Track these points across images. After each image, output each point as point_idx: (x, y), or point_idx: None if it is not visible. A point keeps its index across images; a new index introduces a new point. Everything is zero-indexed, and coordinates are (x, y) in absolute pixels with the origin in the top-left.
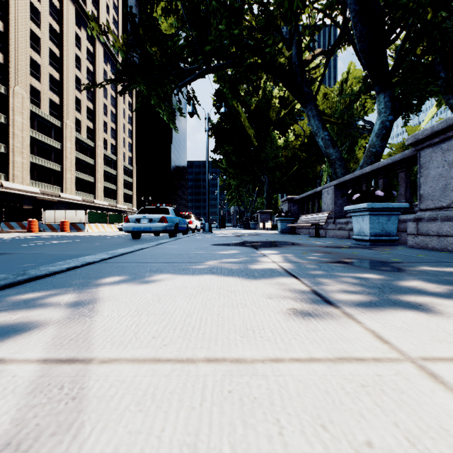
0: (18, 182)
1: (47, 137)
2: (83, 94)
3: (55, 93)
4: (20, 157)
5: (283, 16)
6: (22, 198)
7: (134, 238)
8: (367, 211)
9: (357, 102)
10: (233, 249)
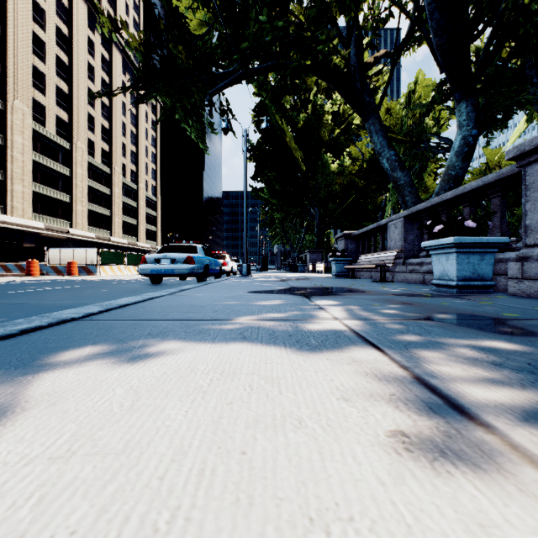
0: (17, 215)
1: (53, 162)
2: (96, 110)
3: (63, 108)
4: (21, 185)
5: (340, 2)
6: (22, 235)
7: (154, 283)
8: (454, 248)
9: (427, 118)
10: (277, 298)
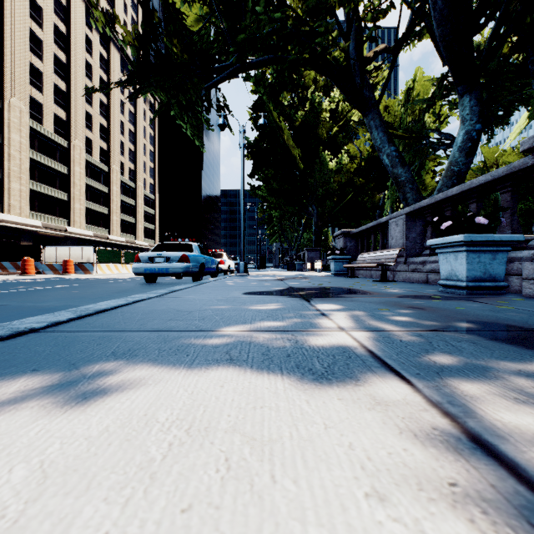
0: (14, 213)
1: (50, 160)
2: (95, 108)
3: (61, 106)
4: (18, 183)
5: None
6: (20, 233)
7: (148, 283)
8: (463, 247)
9: (425, 116)
10: (274, 301)
